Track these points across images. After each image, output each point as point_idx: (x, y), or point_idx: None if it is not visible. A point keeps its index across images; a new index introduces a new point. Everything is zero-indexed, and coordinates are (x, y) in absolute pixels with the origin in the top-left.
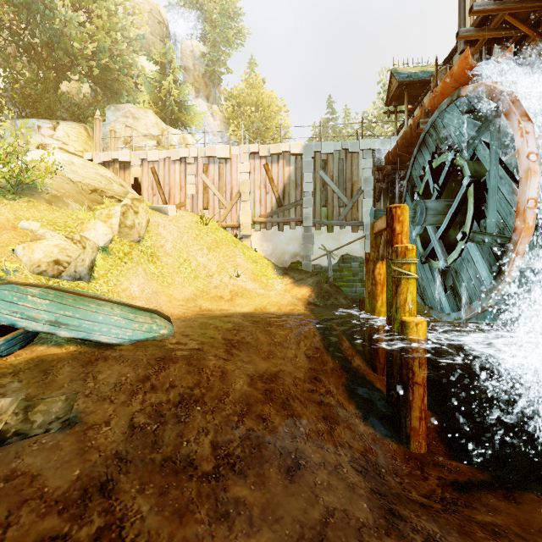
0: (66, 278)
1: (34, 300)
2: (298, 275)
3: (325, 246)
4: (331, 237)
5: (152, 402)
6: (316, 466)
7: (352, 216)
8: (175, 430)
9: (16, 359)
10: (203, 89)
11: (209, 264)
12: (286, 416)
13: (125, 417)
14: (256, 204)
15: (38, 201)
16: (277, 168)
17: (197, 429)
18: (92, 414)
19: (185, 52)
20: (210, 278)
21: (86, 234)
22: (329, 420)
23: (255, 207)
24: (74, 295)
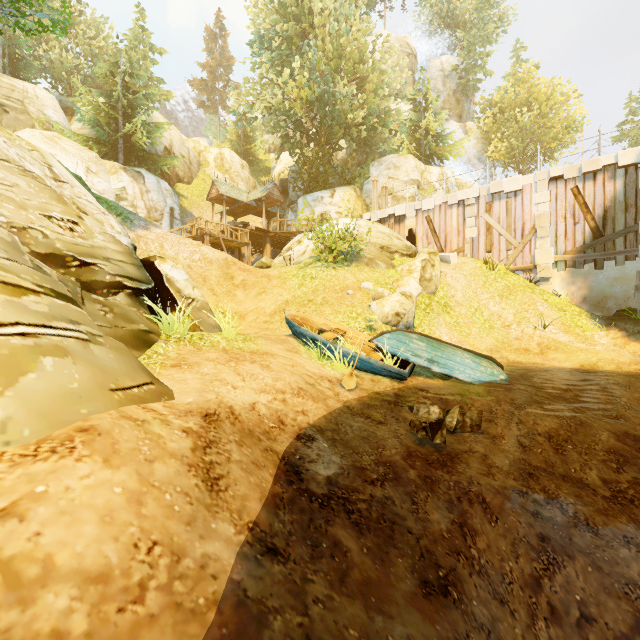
0: (401, 327)
1: (417, 342)
2: (633, 327)
3: None
4: None
5: (526, 432)
6: None
7: None
8: (558, 458)
9: (412, 383)
10: (454, 108)
11: (503, 313)
12: None
13: (512, 437)
14: (558, 239)
15: (361, 264)
16: (592, 190)
17: (578, 463)
18: (488, 429)
19: (434, 73)
20: (507, 328)
21: (402, 289)
22: None
23: (557, 242)
24: (434, 340)
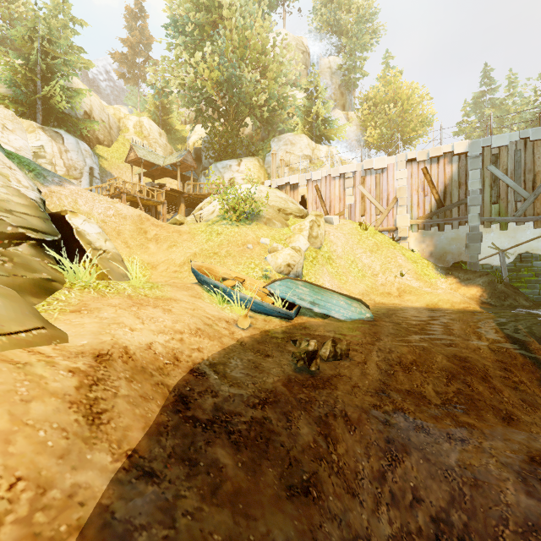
0: (291, 275)
1: (302, 288)
2: (463, 275)
3: (496, 244)
4: (504, 235)
5: (384, 358)
6: (528, 423)
7: (534, 210)
8: (405, 377)
9: (298, 322)
10: (339, 99)
11: (373, 265)
12: (488, 387)
13: (373, 363)
14: (413, 207)
15: (260, 223)
16: (436, 171)
17: (420, 380)
18: (355, 357)
19: (323, 70)
20: (375, 277)
21: (293, 244)
22: (528, 403)
23: (412, 210)
24: (316, 286)
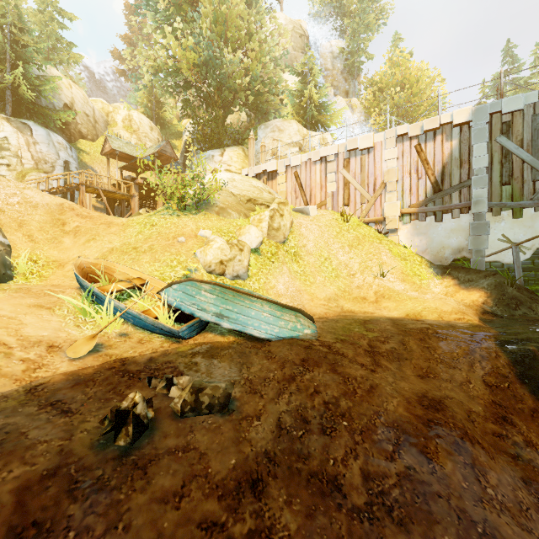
0: (228, 276)
1: (205, 294)
2: (464, 275)
3: (508, 236)
4: (519, 224)
5: (297, 405)
6: None
7: None
8: (321, 443)
9: (194, 342)
10: (342, 85)
11: (350, 263)
12: (462, 464)
13: (273, 415)
14: (404, 193)
15: (211, 213)
16: (433, 147)
17: (344, 449)
18: (246, 405)
19: (324, 54)
20: (351, 277)
21: (243, 237)
22: (535, 487)
23: (403, 196)
24: (233, 291)
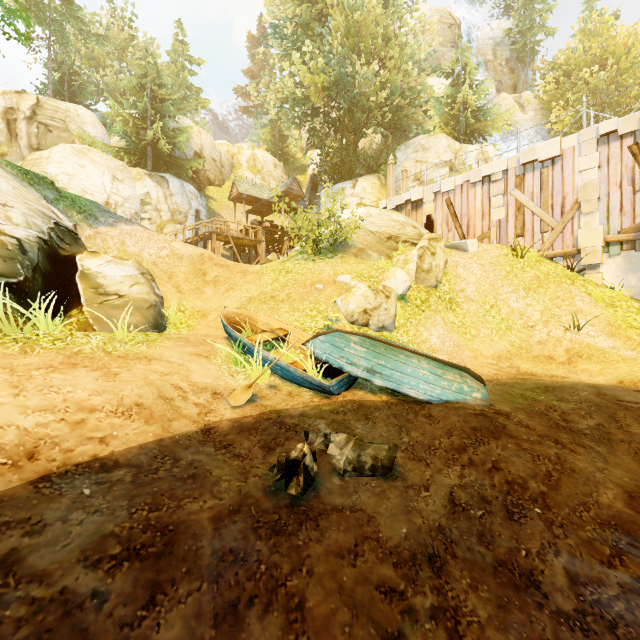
0: (372, 327)
1: (355, 347)
2: None
3: None
4: None
5: (473, 481)
6: None
7: None
8: (507, 528)
9: (344, 399)
10: (507, 78)
11: (527, 311)
12: None
13: (443, 488)
14: (611, 214)
15: (348, 256)
16: None
17: (540, 540)
18: (410, 472)
19: (482, 43)
20: (529, 329)
21: (387, 282)
22: None
23: (609, 218)
24: (384, 344)
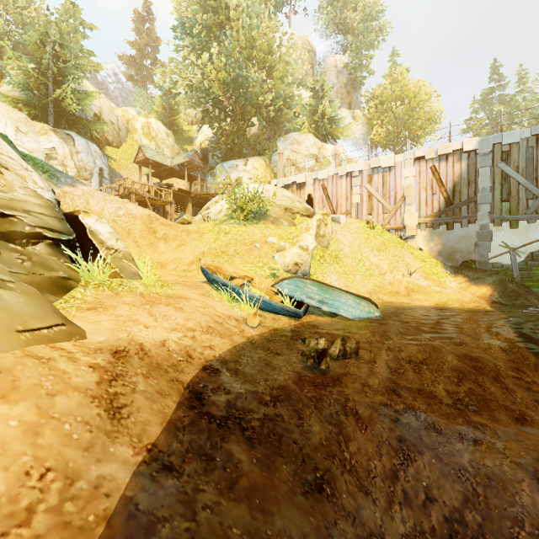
0: (299, 274)
1: (310, 287)
2: (473, 274)
3: (507, 242)
4: (515, 233)
5: (393, 357)
6: None
7: None
8: (415, 376)
9: (306, 321)
10: (345, 98)
11: (380, 264)
12: (500, 387)
13: (382, 362)
14: (421, 206)
15: (267, 222)
16: (445, 168)
17: (430, 379)
18: (364, 356)
19: (329, 68)
20: (383, 275)
21: (301, 243)
22: None
23: (420, 208)
24: (324, 285)
